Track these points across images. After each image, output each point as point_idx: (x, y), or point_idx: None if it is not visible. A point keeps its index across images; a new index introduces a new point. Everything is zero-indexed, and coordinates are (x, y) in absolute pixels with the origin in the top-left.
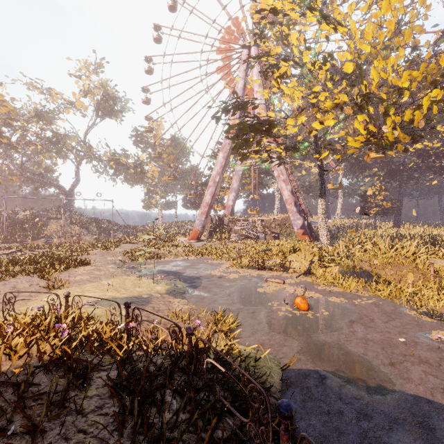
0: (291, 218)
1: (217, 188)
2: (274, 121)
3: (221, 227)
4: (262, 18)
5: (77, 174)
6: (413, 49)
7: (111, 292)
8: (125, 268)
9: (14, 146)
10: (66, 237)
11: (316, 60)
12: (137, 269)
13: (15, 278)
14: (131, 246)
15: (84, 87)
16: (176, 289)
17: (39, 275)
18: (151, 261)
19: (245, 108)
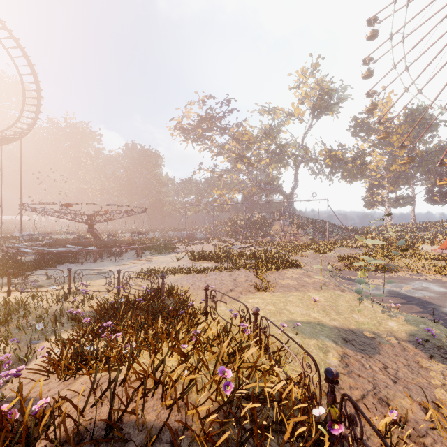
0: None
1: None
2: None
3: None
4: None
5: (295, 178)
6: None
7: (317, 312)
8: (340, 277)
9: (251, 163)
10: (285, 236)
11: None
12: (355, 282)
13: (239, 271)
14: (348, 251)
15: (302, 95)
16: (430, 338)
17: (254, 272)
18: (376, 273)
19: None
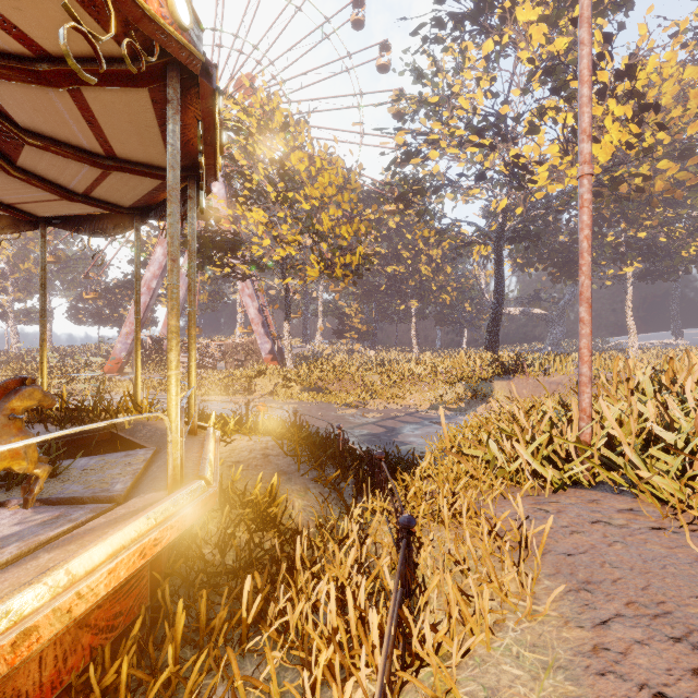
0: (258, 342)
1: (153, 297)
2: (239, 242)
3: (159, 354)
4: (226, 129)
5: None
6: (355, 203)
7: None
8: None
9: None
10: None
11: (279, 196)
12: None
13: None
14: None
15: None
16: None
17: None
18: None
19: (207, 219)
